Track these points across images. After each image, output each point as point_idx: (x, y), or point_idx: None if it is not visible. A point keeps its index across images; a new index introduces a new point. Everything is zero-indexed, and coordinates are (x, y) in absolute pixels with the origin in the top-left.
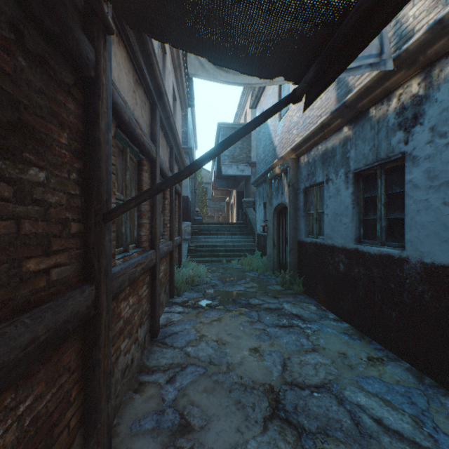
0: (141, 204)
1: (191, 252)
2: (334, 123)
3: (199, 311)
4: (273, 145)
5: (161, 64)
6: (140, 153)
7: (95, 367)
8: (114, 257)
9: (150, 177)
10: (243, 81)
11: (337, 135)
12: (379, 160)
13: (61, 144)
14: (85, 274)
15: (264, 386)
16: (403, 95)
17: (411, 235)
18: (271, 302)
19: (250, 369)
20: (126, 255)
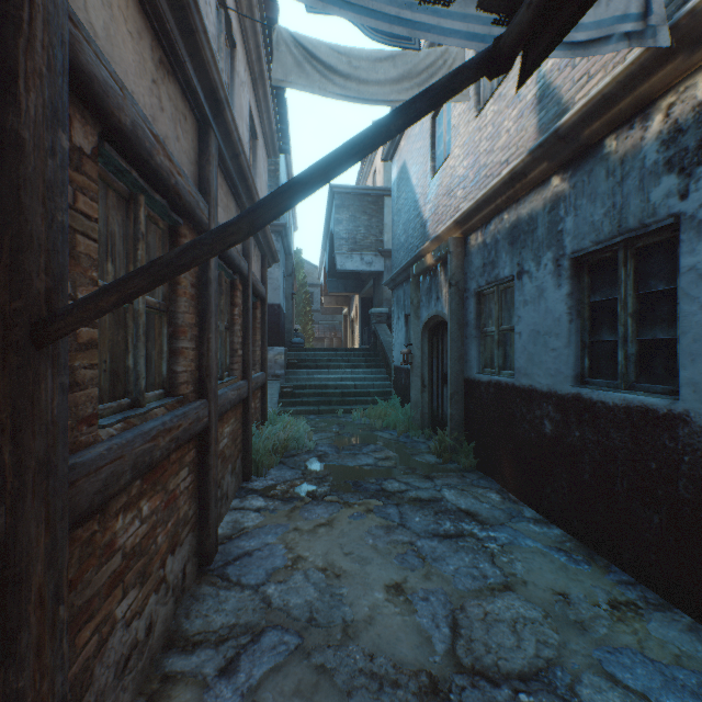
0: (176, 311)
1: (285, 396)
2: (534, 170)
3: (294, 505)
4: (422, 219)
5: (227, 65)
6: (172, 211)
7: None
8: (93, 422)
9: None
10: (372, 95)
11: (538, 192)
12: (624, 232)
13: None
14: None
15: (417, 678)
16: (678, 106)
17: (695, 371)
18: (421, 486)
19: (388, 634)
20: (132, 414)
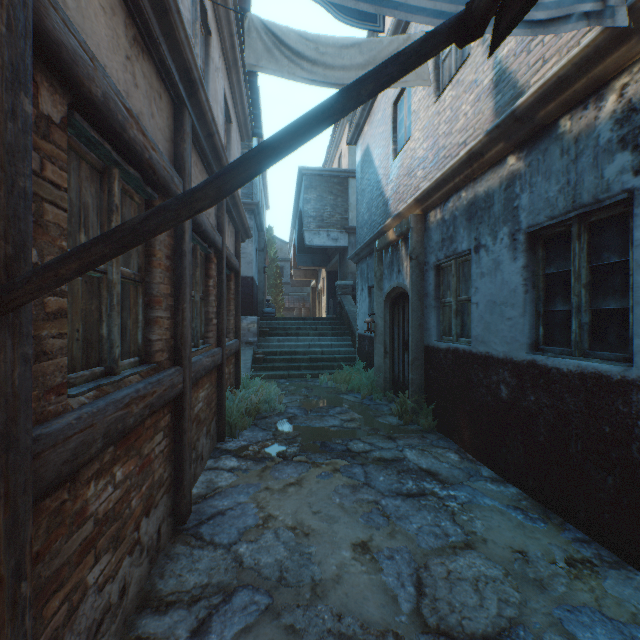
0: (151, 282)
1: (257, 362)
2: (491, 150)
3: (265, 465)
4: (384, 198)
5: (202, 52)
6: (147, 185)
7: None
8: (63, 391)
9: (173, 234)
10: (339, 79)
11: (495, 171)
12: (578, 207)
13: None
14: None
15: (384, 639)
16: (631, 86)
17: None
18: (384, 446)
19: (355, 593)
20: (105, 382)
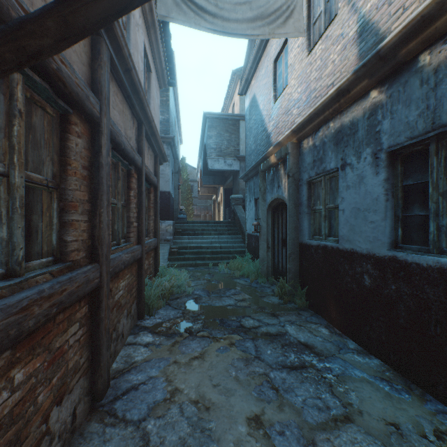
0: (66, 188)
1: (172, 254)
2: (356, 87)
3: (175, 340)
4: (267, 132)
5: None
6: (59, 98)
7: None
8: None
9: (91, 148)
10: (234, 30)
11: (359, 103)
12: (437, 127)
13: None
14: None
15: None
16: None
17: None
18: (269, 322)
19: None
20: None
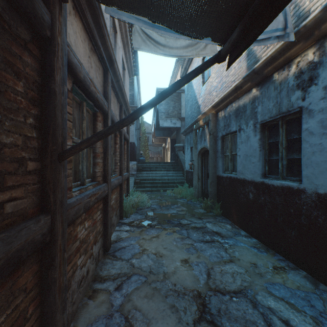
0: (96, 147)
1: (136, 184)
2: (245, 85)
3: (142, 229)
4: (198, 104)
5: (113, 41)
6: (95, 107)
7: (50, 285)
8: (71, 189)
9: (103, 126)
10: (175, 53)
11: (247, 95)
12: (281, 113)
13: (16, 91)
14: (42, 206)
15: (193, 292)
16: (301, 62)
17: (307, 171)
18: (196, 222)
19: (181, 277)
20: (82, 187)
